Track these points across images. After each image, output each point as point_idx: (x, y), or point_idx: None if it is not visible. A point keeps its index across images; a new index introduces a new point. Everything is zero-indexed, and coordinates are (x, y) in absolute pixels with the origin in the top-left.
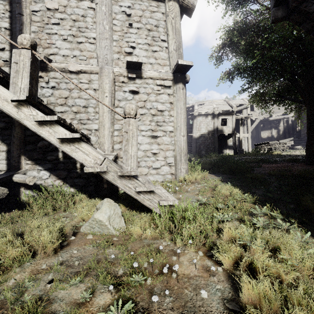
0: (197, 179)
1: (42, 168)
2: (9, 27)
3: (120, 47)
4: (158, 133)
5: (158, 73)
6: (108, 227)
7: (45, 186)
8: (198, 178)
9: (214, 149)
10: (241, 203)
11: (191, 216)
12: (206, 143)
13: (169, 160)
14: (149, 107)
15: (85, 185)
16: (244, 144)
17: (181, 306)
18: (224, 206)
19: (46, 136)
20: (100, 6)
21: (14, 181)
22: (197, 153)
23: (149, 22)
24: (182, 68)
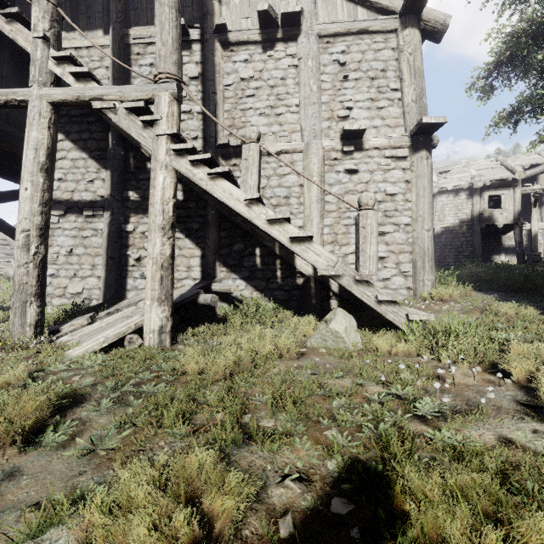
0: (454, 296)
1: (238, 276)
2: (202, 111)
3: (331, 111)
4: (386, 227)
5: (387, 140)
6: (345, 341)
7: (241, 299)
8: (456, 294)
9: (472, 254)
10: (537, 325)
11: (460, 329)
12: (455, 244)
13: (404, 267)
14: (373, 190)
15: (287, 299)
16: (541, 243)
17: (464, 400)
18: (508, 325)
19: (276, 236)
20: (305, 61)
21: (212, 291)
22: (437, 262)
23: (372, 67)
24: (427, 128)
